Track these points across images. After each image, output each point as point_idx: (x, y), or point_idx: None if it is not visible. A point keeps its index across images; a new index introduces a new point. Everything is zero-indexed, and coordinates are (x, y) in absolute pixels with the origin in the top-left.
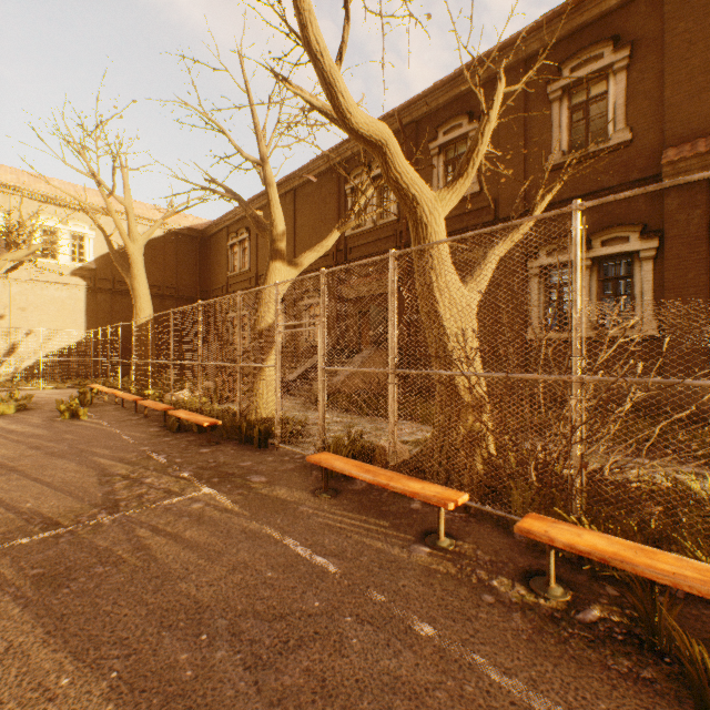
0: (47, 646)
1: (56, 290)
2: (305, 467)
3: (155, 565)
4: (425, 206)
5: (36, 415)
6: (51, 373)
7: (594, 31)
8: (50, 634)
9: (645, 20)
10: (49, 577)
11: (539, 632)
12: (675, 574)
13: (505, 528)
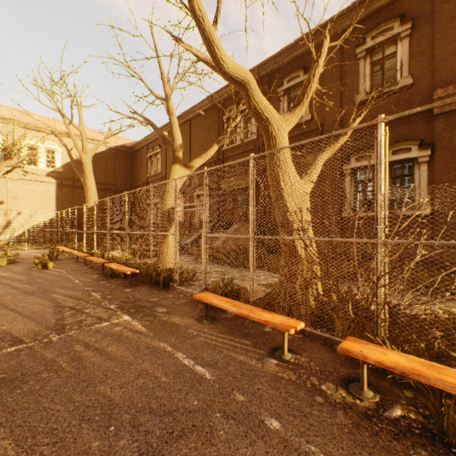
0: None
1: (36, 185)
2: (193, 302)
3: (84, 372)
4: (274, 125)
5: (20, 266)
6: (33, 239)
7: (387, 12)
8: (1, 425)
9: (421, 3)
10: (8, 380)
11: (357, 427)
12: None
13: (330, 346)
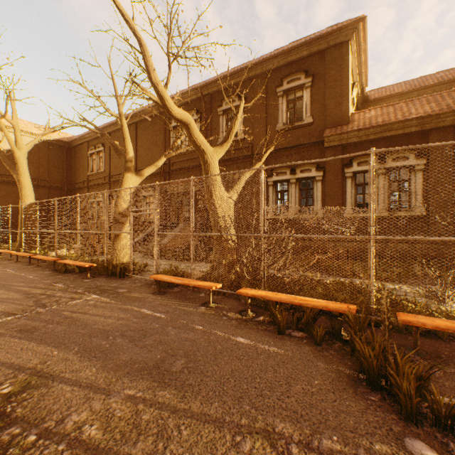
0: (40, 346)
1: None
2: (148, 284)
3: (79, 322)
4: (209, 155)
5: None
6: None
7: (297, 65)
8: (39, 344)
9: (318, 65)
10: (25, 330)
11: (240, 324)
12: (281, 298)
13: (238, 299)
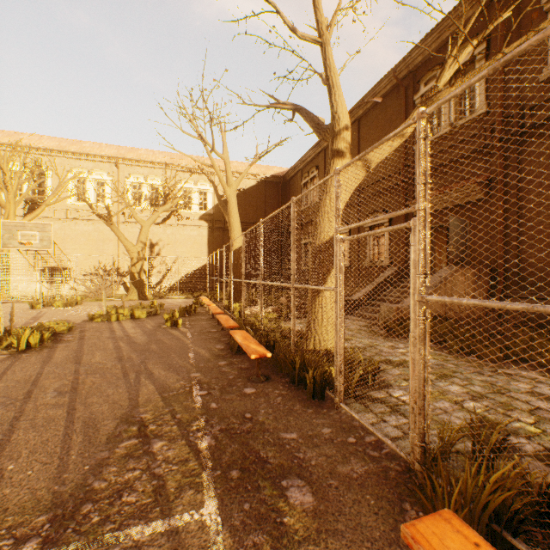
0: None
1: (190, 230)
2: (386, 481)
3: None
4: None
5: (155, 320)
6: (188, 287)
7: None
8: None
9: None
10: None
11: None
12: None
13: None
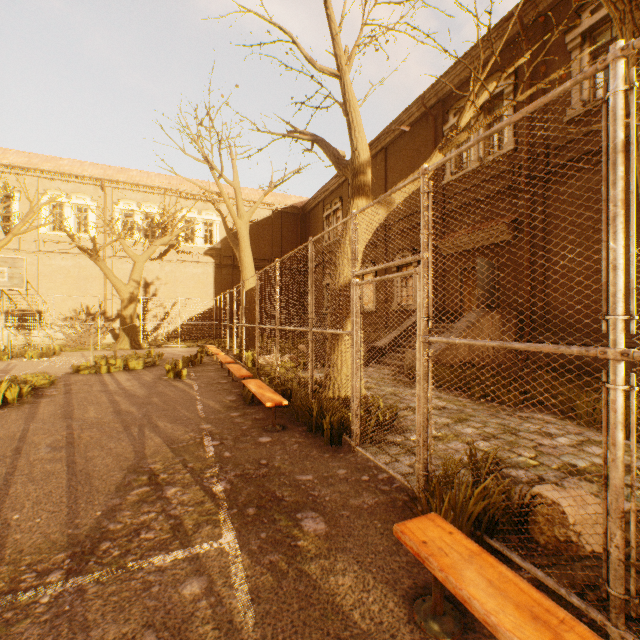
0: None
1: (193, 267)
2: (393, 509)
3: None
4: None
5: (153, 372)
6: (190, 334)
7: None
8: None
9: None
10: None
11: None
12: None
13: None
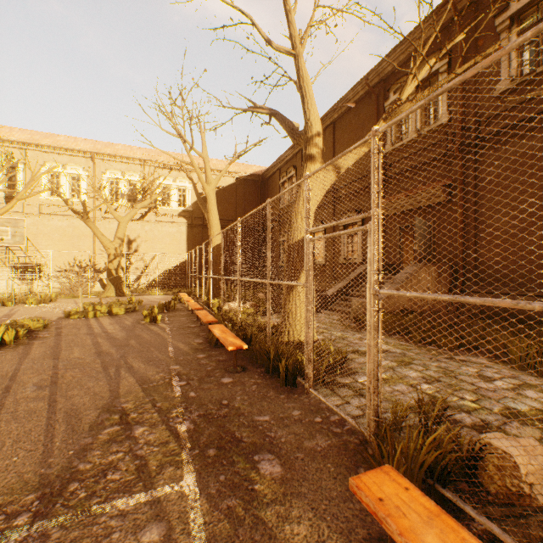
0: None
1: (169, 227)
2: (345, 452)
3: None
4: None
5: (133, 317)
6: (166, 283)
7: None
8: None
9: None
10: None
11: None
12: None
13: None
